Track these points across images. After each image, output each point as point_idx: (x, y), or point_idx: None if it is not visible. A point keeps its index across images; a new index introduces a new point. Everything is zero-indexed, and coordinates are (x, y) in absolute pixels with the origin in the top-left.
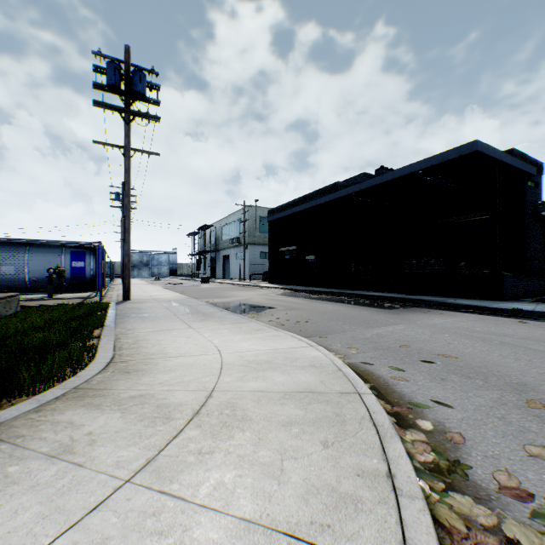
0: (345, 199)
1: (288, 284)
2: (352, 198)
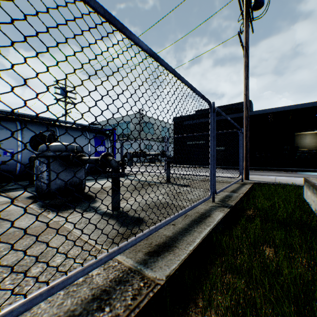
0: (256, 115)
1: (193, 165)
2: (267, 115)
